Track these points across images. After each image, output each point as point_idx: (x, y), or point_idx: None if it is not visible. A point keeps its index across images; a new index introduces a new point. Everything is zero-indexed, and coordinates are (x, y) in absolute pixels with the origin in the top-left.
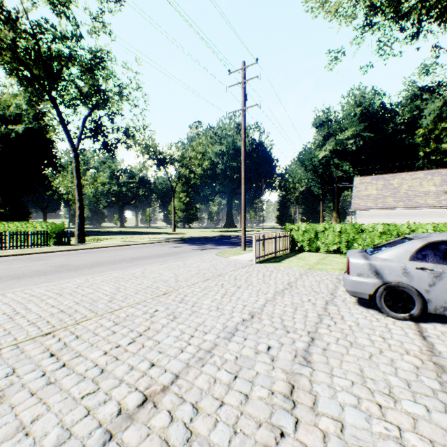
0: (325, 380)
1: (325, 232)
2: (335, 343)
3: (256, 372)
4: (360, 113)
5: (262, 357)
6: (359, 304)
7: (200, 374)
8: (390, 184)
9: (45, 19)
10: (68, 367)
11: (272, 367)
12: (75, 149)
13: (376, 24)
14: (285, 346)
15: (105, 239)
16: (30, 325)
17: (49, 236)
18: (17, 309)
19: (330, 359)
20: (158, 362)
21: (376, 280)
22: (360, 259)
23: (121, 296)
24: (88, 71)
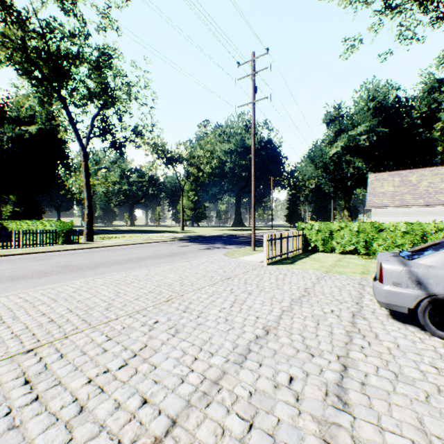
0: (374, 438)
1: (340, 231)
2: (375, 375)
3: (277, 419)
4: (373, 108)
5: (283, 395)
6: (393, 317)
7: (204, 420)
8: (407, 180)
9: (53, 18)
10: (41, 401)
11: (297, 412)
12: (84, 148)
13: (398, 5)
14: (311, 377)
15: (113, 237)
16: (12, 339)
17: (58, 235)
18: (4, 317)
19: (373, 400)
20: (152, 398)
21: (419, 291)
22: (396, 265)
23: (119, 303)
24: (95, 69)
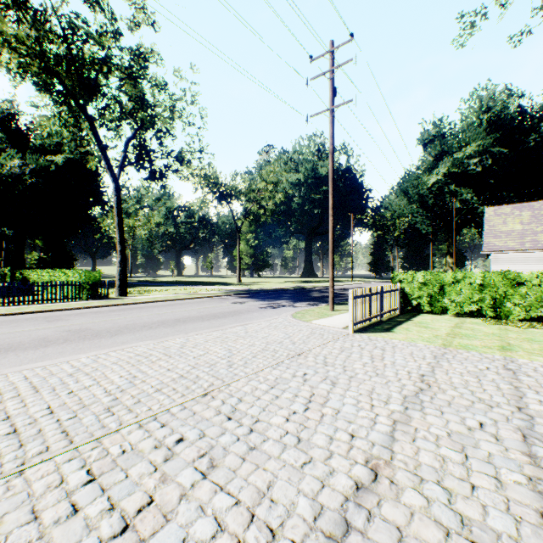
0: None
1: (456, 284)
2: None
3: None
4: (487, 122)
5: None
6: None
7: None
8: (542, 214)
9: (75, 13)
10: None
11: None
12: (116, 179)
13: None
14: None
15: (153, 291)
16: None
17: (82, 287)
18: None
19: None
20: None
21: None
22: None
23: (130, 397)
24: (128, 77)
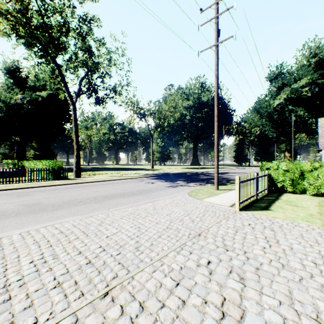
0: None
1: (313, 171)
2: None
3: None
4: (314, 63)
5: None
6: None
7: None
8: None
9: None
10: None
11: None
12: (73, 103)
13: None
14: None
15: (98, 174)
16: None
17: (51, 172)
18: None
19: None
20: None
21: None
22: None
23: (24, 297)
24: (79, 35)
